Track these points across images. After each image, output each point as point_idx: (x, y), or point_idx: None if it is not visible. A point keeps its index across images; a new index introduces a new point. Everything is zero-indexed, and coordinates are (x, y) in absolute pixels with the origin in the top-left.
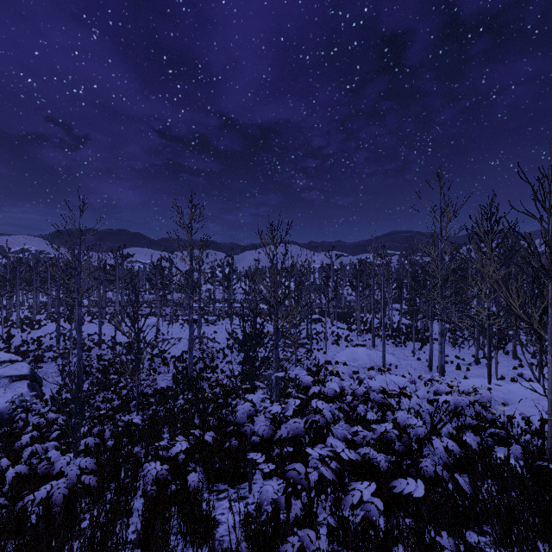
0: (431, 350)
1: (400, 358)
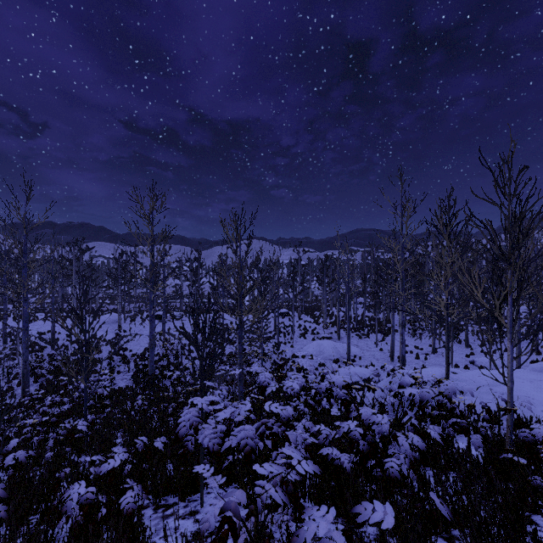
0: (393, 341)
1: (364, 349)
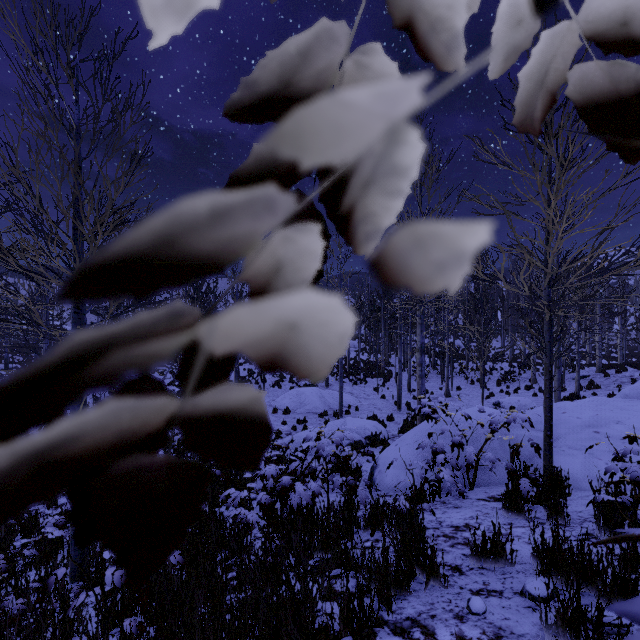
0: (400, 382)
1: (361, 397)
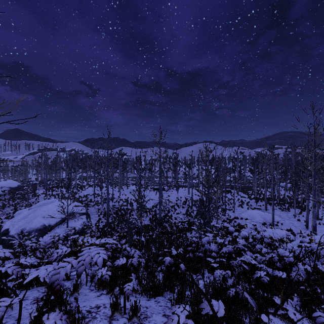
0: (307, 215)
1: (285, 218)
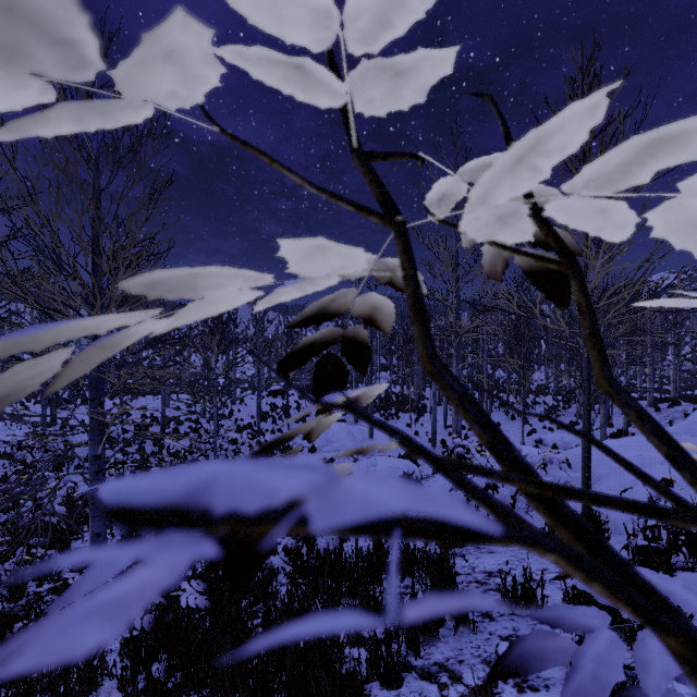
0: (435, 417)
1: None
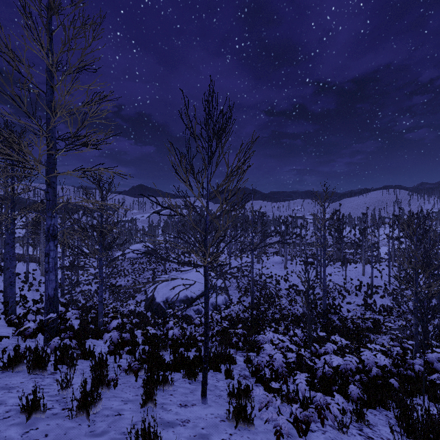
0: None
1: None
